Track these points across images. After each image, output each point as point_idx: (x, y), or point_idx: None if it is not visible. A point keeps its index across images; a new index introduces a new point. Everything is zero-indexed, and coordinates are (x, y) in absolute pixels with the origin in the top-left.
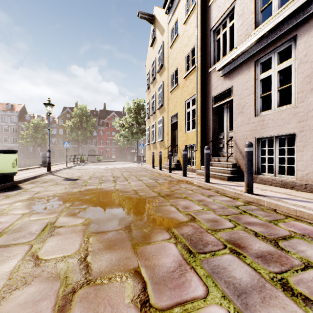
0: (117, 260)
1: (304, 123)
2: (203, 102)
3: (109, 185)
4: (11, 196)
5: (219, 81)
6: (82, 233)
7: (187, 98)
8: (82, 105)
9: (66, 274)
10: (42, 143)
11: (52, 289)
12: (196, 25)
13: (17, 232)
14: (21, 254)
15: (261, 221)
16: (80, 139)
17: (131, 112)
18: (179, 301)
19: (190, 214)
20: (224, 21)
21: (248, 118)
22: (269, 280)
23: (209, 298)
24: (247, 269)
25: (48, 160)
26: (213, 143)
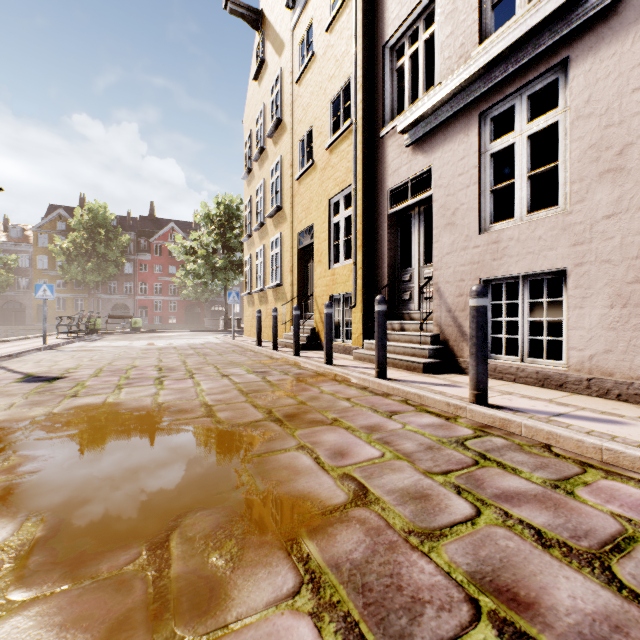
0: None
1: (585, 247)
2: (368, 201)
3: (141, 393)
4: None
5: (403, 157)
6: None
7: (334, 193)
8: (97, 203)
9: None
10: None
11: None
12: (353, 33)
13: None
14: None
15: (533, 486)
16: (91, 281)
17: (212, 223)
18: None
19: (351, 478)
20: (413, 28)
21: (465, 236)
22: None
23: None
24: None
25: None
26: (390, 291)
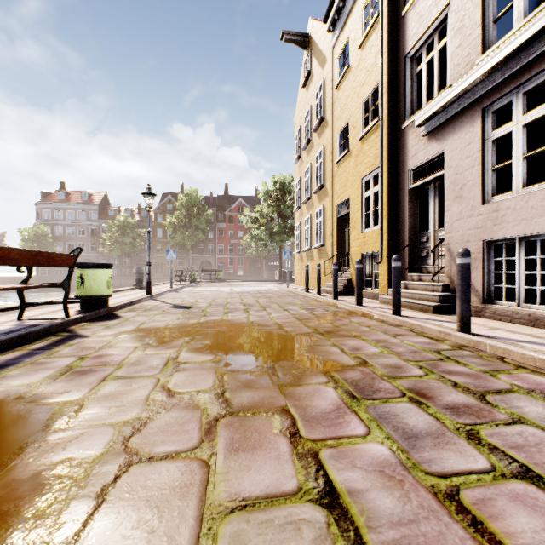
0: (261, 398)
1: None
2: (392, 180)
3: (239, 316)
4: (112, 327)
5: (420, 144)
6: (213, 370)
7: (365, 174)
8: (192, 189)
9: (205, 406)
10: (131, 251)
11: (194, 416)
12: (380, 50)
13: (137, 365)
14: (150, 386)
15: (471, 370)
16: (188, 245)
17: (270, 197)
18: (334, 436)
19: (359, 358)
20: (429, 41)
21: (470, 206)
22: (453, 430)
23: (369, 437)
24: (426, 418)
25: (148, 278)
26: (410, 250)
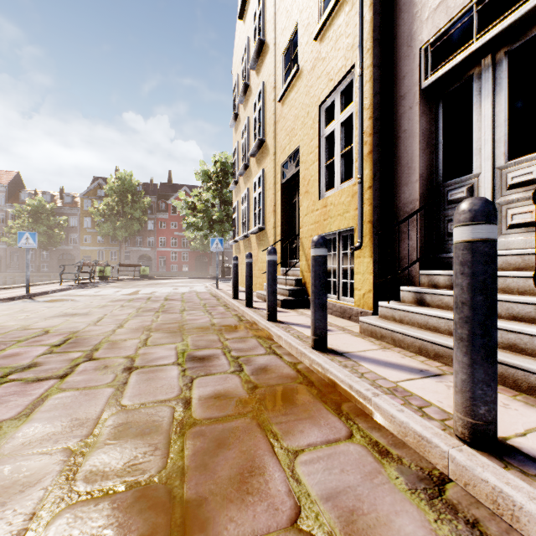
0: None
1: None
2: (382, 81)
3: None
4: None
5: None
6: None
7: (326, 92)
8: (125, 172)
9: None
10: (48, 242)
11: None
12: None
13: None
14: None
15: None
16: (120, 236)
17: (210, 179)
18: None
19: None
20: None
21: None
22: None
23: None
24: None
25: None
26: (423, 219)
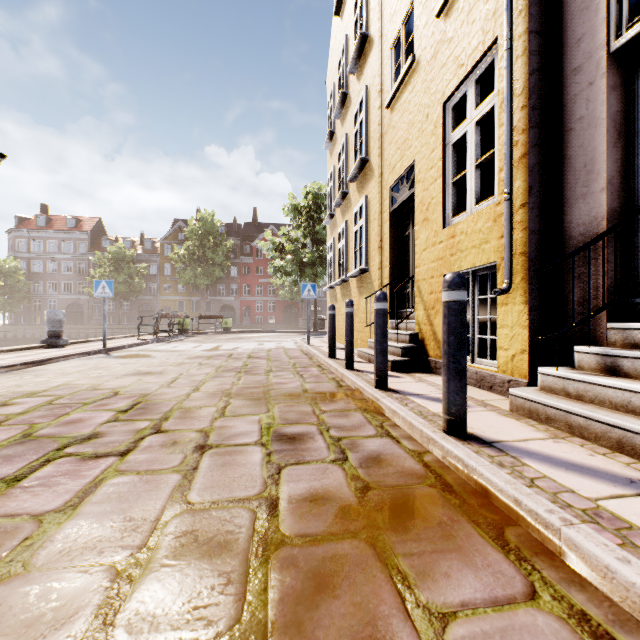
0: None
1: None
2: (542, 53)
3: None
4: None
5: None
6: None
7: (454, 84)
8: (206, 212)
9: None
10: (129, 292)
11: None
12: None
13: None
14: None
15: None
16: (201, 284)
17: (300, 215)
18: None
19: None
20: None
21: None
22: None
23: None
24: None
25: None
26: (613, 247)
